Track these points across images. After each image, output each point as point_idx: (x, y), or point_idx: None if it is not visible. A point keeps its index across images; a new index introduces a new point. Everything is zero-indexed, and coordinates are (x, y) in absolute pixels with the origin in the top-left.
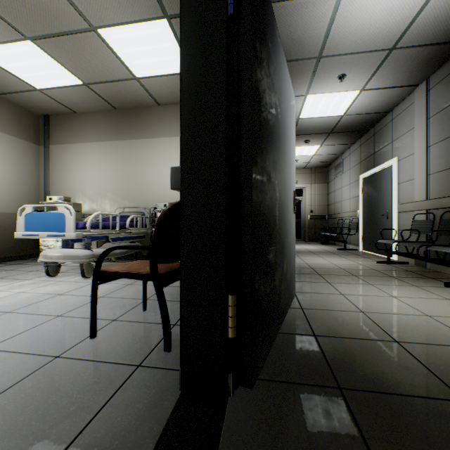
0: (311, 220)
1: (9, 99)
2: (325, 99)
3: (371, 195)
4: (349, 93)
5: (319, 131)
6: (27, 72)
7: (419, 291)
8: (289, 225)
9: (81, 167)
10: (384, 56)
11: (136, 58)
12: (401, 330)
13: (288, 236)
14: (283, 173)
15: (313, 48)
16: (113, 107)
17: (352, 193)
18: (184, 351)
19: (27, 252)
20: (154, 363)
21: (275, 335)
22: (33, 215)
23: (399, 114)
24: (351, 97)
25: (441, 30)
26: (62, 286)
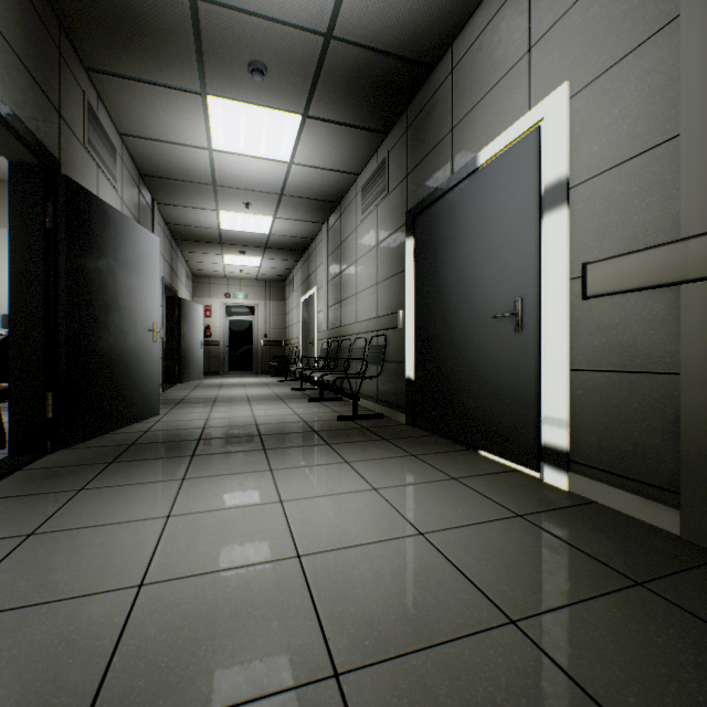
0: (266, 347)
1: None
2: (241, 217)
3: (306, 321)
4: (263, 217)
5: (253, 244)
6: None
7: (281, 405)
8: (143, 352)
9: None
10: (279, 198)
11: None
12: (219, 423)
13: (141, 361)
14: (127, 311)
15: (204, 177)
16: None
17: (299, 316)
18: (13, 428)
19: None
20: None
21: (108, 431)
22: None
23: (318, 244)
24: (269, 221)
25: (313, 192)
26: None
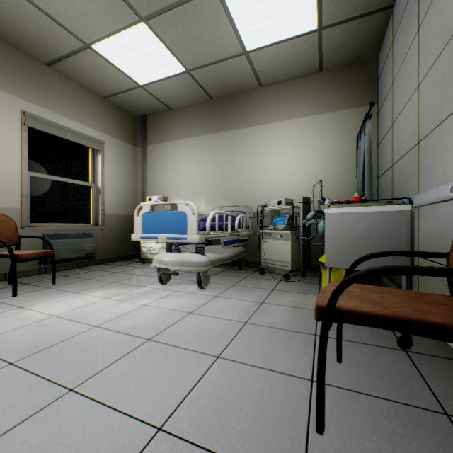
0: None
1: (113, 102)
2: None
3: None
4: None
5: None
6: (134, 65)
7: None
8: None
9: (176, 166)
10: None
11: (253, 22)
12: None
13: None
14: None
15: None
16: (209, 97)
17: None
18: None
19: (126, 253)
20: None
21: None
22: (150, 215)
23: None
24: None
25: None
26: (184, 299)
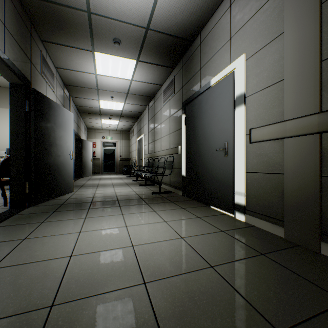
0: (121, 161)
1: None
2: (109, 103)
3: (139, 150)
4: (119, 103)
5: (115, 115)
6: None
7: (127, 187)
8: (66, 164)
9: None
10: (127, 95)
11: None
12: (100, 195)
13: (65, 168)
14: (60, 146)
15: (93, 86)
16: None
17: (136, 147)
18: (11, 197)
19: None
20: (0, 208)
21: (51, 198)
22: None
23: (144, 115)
24: (122, 104)
25: (142, 92)
26: None
